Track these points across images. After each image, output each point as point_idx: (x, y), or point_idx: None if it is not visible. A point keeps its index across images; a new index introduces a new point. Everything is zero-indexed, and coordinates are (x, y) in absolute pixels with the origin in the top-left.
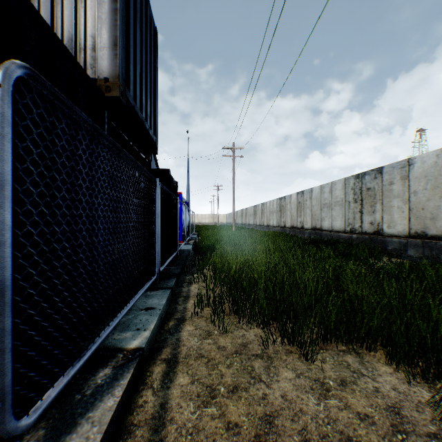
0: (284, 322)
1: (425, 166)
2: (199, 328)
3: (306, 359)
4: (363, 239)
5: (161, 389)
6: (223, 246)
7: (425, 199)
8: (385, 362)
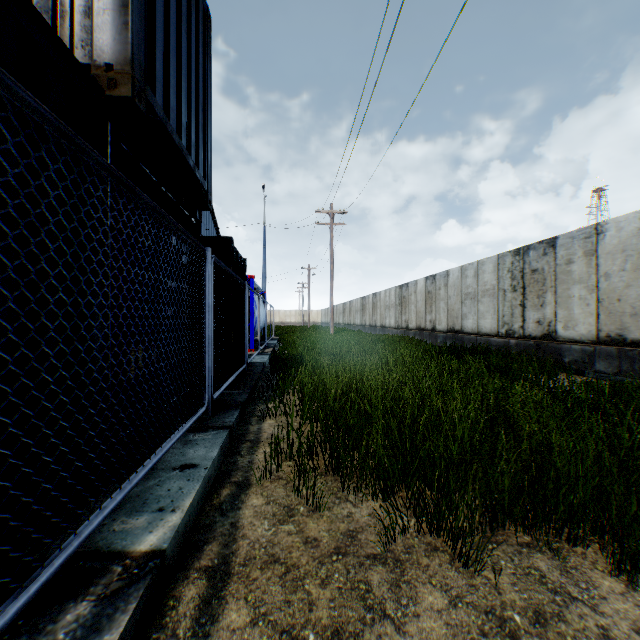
0: (421, 494)
1: (623, 235)
2: (274, 501)
3: (465, 565)
4: (526, 347)
5: (191, 639)
6: (316, 357)
7: (622, 286)
8: (609, 572)
